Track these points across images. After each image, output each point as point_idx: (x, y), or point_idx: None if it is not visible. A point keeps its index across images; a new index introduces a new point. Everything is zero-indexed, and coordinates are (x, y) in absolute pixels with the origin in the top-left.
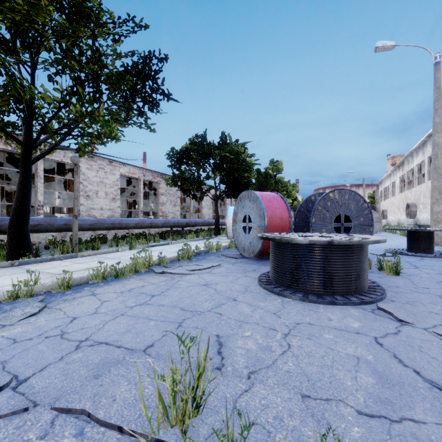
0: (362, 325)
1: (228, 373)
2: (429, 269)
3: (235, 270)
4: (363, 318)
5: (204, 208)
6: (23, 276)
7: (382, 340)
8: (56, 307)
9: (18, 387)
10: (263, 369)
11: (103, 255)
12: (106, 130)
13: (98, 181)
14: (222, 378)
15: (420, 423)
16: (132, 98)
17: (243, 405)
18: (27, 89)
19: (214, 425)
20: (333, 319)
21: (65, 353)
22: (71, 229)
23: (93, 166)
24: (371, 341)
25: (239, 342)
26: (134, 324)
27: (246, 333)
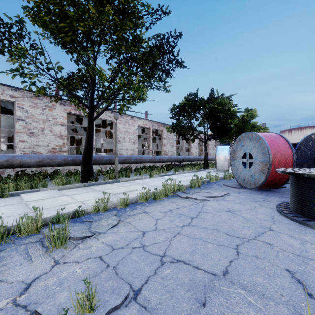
0: None
1: None
2: None
3: (245, 199)
4: None
5: (192, 148)
6: (93, 194)
7: None
8: (126, 221)
9: (137, 298)
10: None
11: (134, 181)
12: (139, 93)
13: (125, 131)
14: None
15: None
16: (153, 70)
17: None
18: (95, 70)
19: None
20: None
21: (156, 267)
22: (112, 163)
23: (122, 121)
24: None
25: None
26: (195, 245)
27: None
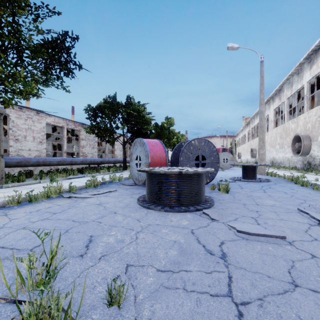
0: (189, 223)
1: (87, 258)
2: (248, 189)
3: (125, 193)
4: (192, 219)
5: (116, 150)
6: None
7: (195, 230)
8: None
9: None
10: (112, 253)
11: (25, 186)
12: (27, 88)
13: (26, 128)
14: (80, 260)
15: (189, 271)
16: (51, 65)
17: (85, 274)
18: None
19: (60, 287)
20: (174, 221)
21: None
22: None
23: (22, 116)
24: (188, 232)
25: (104, 239)
26: (31, 233)
27: (112, 233)
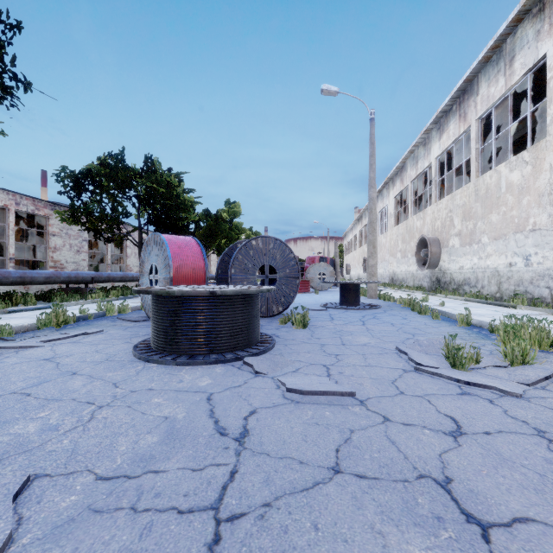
0: (212, 382)
1: None
2: (340, 321)
3: (119, 336)
4: (222, 374)
5: (130, 258)
6: None
7: (216, 395)
8: None
9: None
10: (14, 456)
11: None
12: None
13: None
14: None
15: (161, 472)
16: None
17: None
18: None
19: None
20: (185, 380)
21: None
22: None
23: None
24: (202, 398)
25: (16, 427)
26: None
27: (42, 413)
